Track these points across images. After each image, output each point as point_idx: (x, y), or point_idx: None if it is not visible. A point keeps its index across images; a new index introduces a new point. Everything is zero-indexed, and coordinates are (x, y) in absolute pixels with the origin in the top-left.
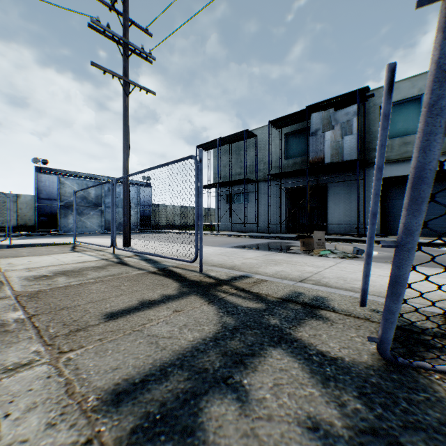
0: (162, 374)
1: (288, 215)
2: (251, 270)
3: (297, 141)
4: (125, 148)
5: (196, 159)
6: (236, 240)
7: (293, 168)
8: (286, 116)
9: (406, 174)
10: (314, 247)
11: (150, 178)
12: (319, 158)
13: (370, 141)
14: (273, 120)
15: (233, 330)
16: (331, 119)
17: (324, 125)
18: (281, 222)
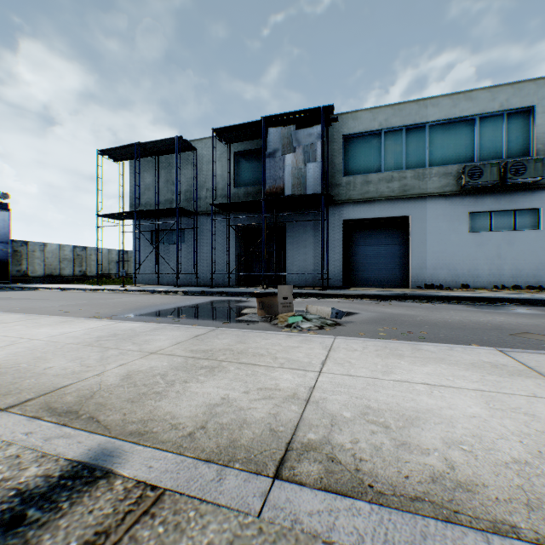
0: None
1: (238, 262)
2: (135, 411)
3: (250, 165)
4: None
5: None
6: (159, 300)
7: (245, 200)
8: (237, 126)
9: (368, 217)
10: (279, 311)
11: (8, 194)
12: (278, 188)
13: (333, 175)
14: (219, 129)
15: None
16: (292, 139)
17: (284, 145)
18: (229, 272)
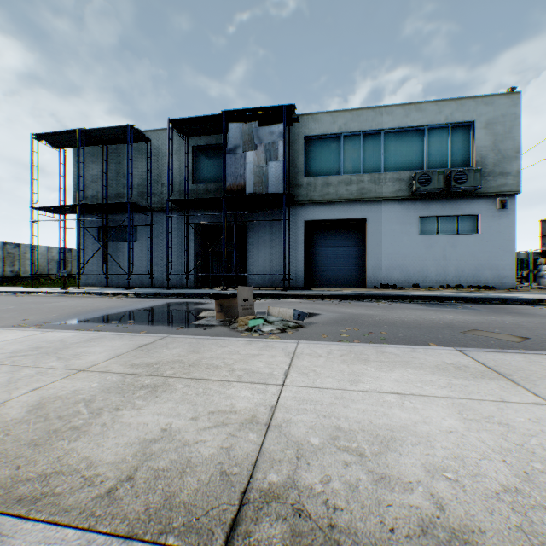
0: None
1: (197, 262)
2: (36, 461)
3: (210, 161)
4: None
5: None
6: (106, 304)
7: (204, 197)
8: (195, 119)
9: (329, 219)
10: (239, 314)
11: None
12: (239, 185)
13: (295, 176)
14: (175, 120)
15: None
16: (254, 136)
17: (245, 141)
18: (187, 272)
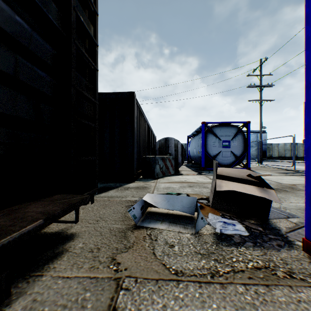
0: (282, 172)
1: None
2: None
3: None
4: (260, 126)
5: (292, 136)
6: None
7: None
8: None
9: None
10: None
11: (265, 127)
12: None
13: None
14: None
15: (296, 172)
16: None
17: None
18: None
